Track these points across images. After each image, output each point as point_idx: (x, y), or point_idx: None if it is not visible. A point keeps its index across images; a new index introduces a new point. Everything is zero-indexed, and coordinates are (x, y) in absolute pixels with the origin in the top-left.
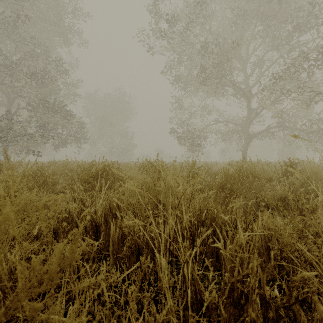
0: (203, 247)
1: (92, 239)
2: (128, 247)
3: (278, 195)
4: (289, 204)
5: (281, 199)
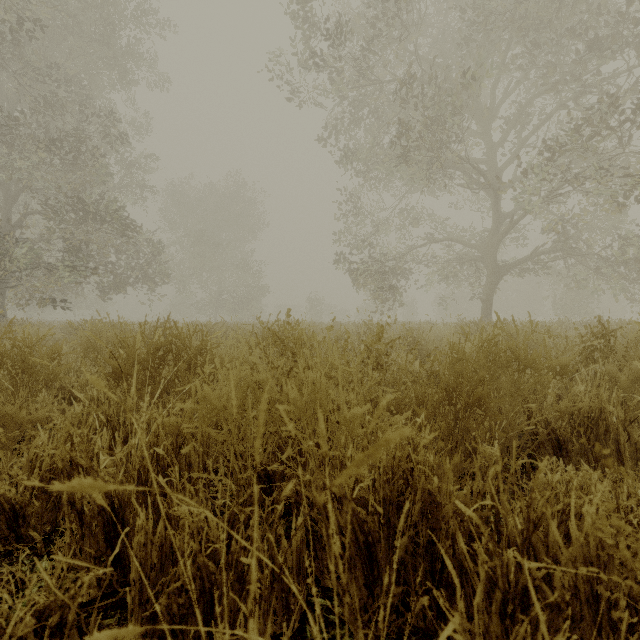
0: (399, 589)
1: (98, 545)
2: (181, 586)
3: (583, 409)
4: (612, 433)
5: (590, 417)
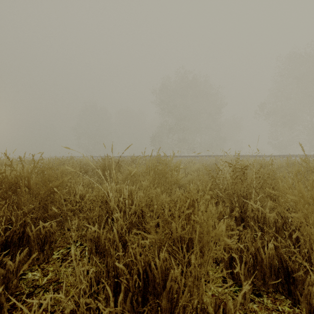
0: None
1: None
2: None
3: None
4: None
5: None
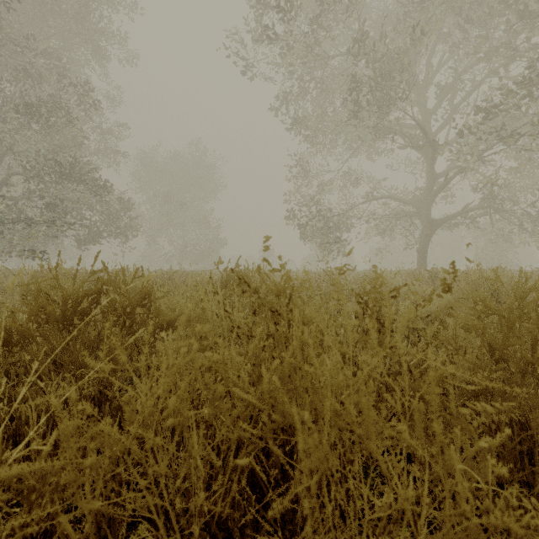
0: None
1: None
2: None
3: None
4: None
5: None
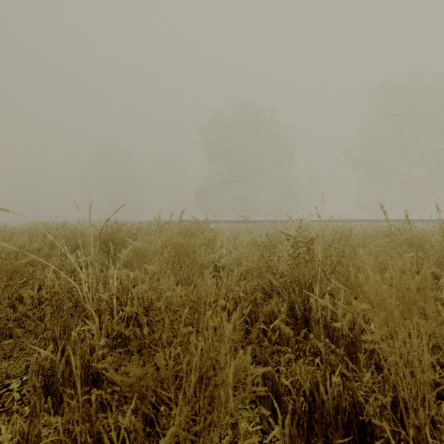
0: None
1: None
2: None
3: None
4: None
5: None
